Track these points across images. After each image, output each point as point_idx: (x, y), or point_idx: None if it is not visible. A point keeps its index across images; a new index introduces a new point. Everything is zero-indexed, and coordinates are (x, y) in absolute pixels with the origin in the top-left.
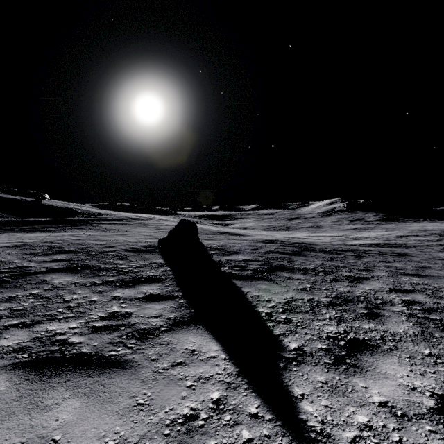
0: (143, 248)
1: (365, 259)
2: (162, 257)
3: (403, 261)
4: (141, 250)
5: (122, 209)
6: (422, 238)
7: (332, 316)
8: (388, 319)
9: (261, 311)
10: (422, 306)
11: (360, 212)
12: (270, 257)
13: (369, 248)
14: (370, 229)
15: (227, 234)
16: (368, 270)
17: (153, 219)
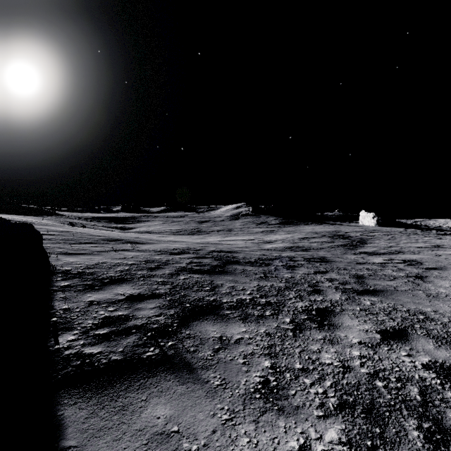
0: None
1: (300, 271)
2: None
3: (335, 270)
4: None
5: None
6: (320, 240)
7: None
8: None
9: None
10: None
11: (263, 216)
12: (180, 284)
13: (288, 252)
14: (275, 232)
15: (117, 242)
16: (317, 292)
17: None
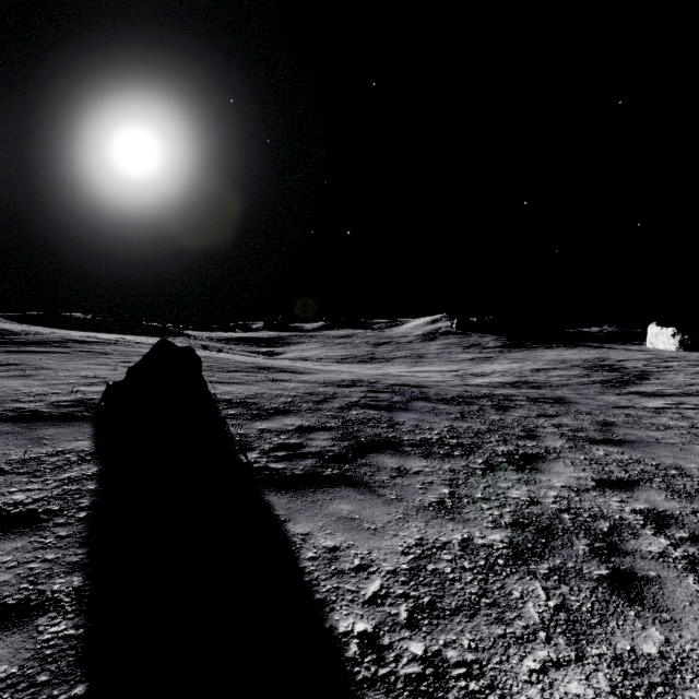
0: (55, 408)
1: (515, 413)
2: (94, 433)
3: (571, 414)
4: (42, 416)
5: (70, 324)
6: (566, 373)
7: (545, 612)
8: (667, 594)
9: (344, 633)
10: (687, 529)
11: (475, 335)
12: (352, 418)
13: (506, 390)
14: (493, 359)
15: (269, 371)
16: (532, 437)
17: (124, 343)
